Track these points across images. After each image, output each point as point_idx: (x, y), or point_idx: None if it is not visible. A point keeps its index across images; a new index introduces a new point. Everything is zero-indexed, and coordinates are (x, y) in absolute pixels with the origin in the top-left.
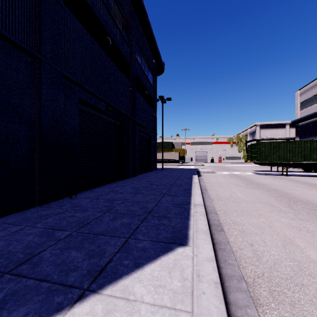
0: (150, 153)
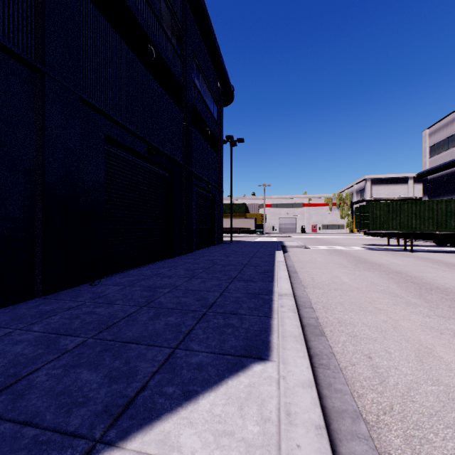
0: (214, 219)
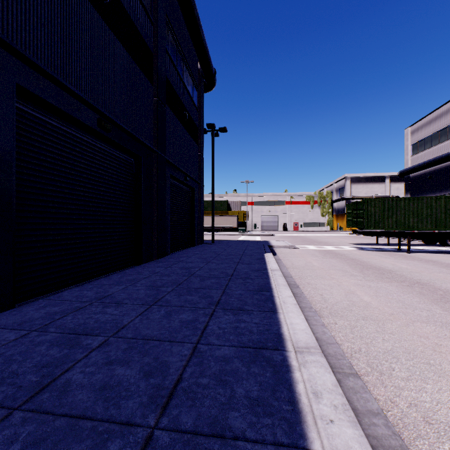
0: (193, 217)
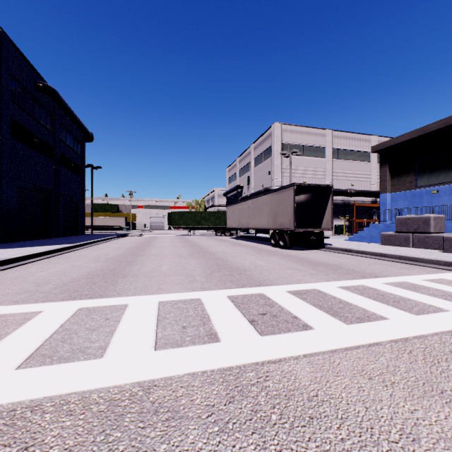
0: (78, 219)
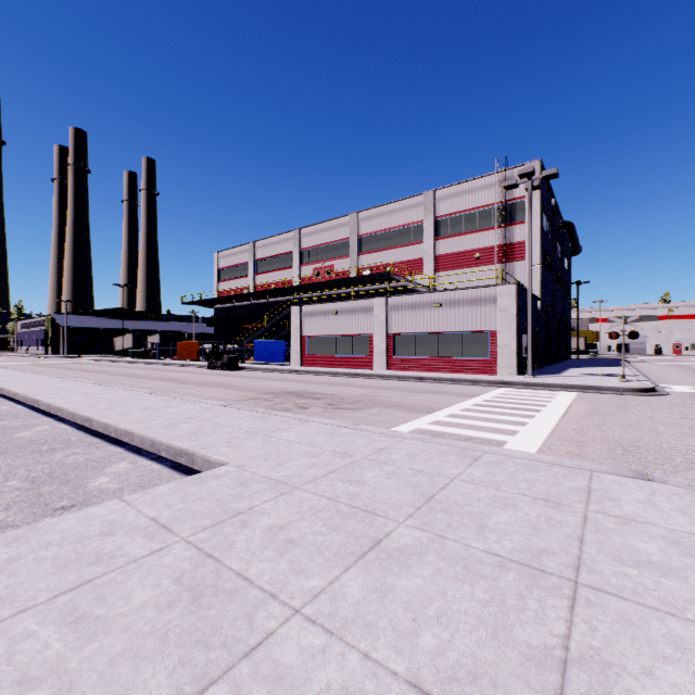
0: (566, 342)
